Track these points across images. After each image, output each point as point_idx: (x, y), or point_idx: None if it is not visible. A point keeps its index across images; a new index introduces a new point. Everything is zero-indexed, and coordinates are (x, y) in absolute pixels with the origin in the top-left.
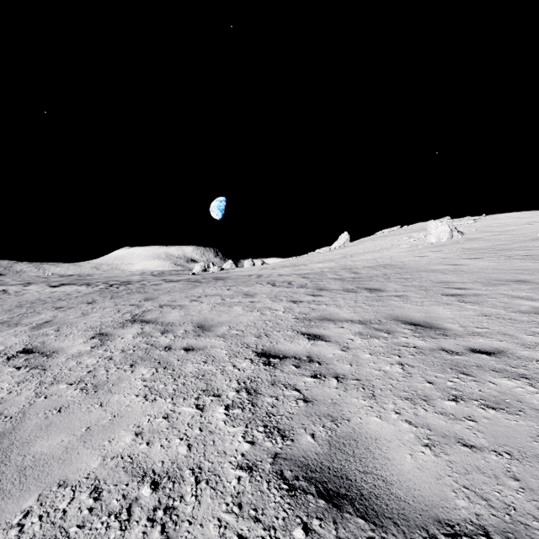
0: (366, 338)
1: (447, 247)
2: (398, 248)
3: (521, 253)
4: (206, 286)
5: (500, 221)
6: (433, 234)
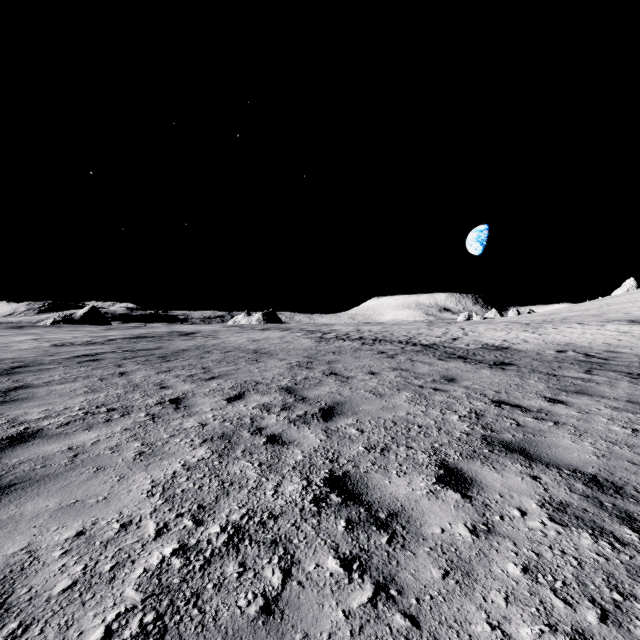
0: (517, 328)
1: None
2: None
3: None
4: (479, 324)
5: None
6: None
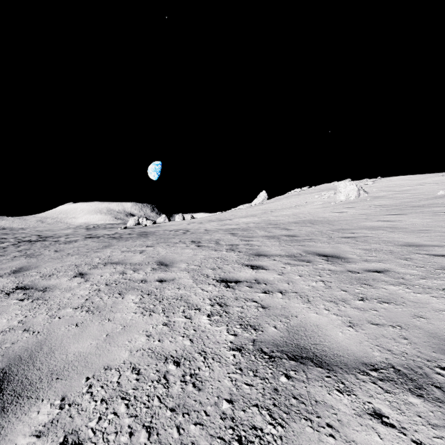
0: None
1: (358, 204)
2: (313, 204)
3: (442, 210)
4: (120, 246)
5: (395, 182)
6: (342, 192)
